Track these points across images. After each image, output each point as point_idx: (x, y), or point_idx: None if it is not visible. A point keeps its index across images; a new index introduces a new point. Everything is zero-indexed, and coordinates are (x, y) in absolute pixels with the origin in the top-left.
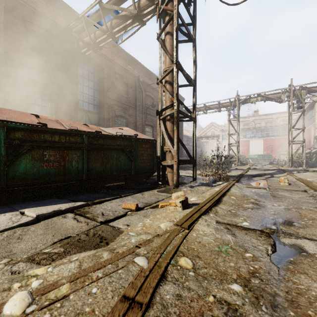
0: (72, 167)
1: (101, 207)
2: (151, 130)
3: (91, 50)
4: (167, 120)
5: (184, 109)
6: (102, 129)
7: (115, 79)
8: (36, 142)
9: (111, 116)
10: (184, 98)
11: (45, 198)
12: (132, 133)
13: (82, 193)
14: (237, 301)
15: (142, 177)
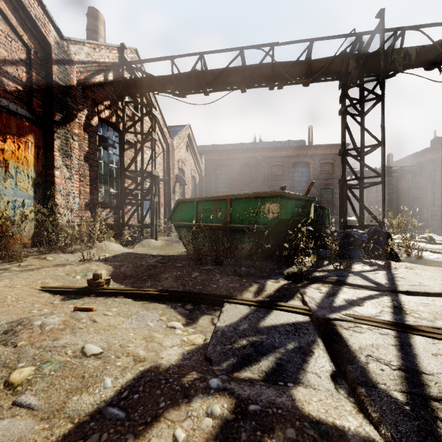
0: None
1: None
2: None
3: None
4: None
5: None
6: None
7: None
8: None
9: None
10: None
11: None
12: None
13: None
14: None
15: None
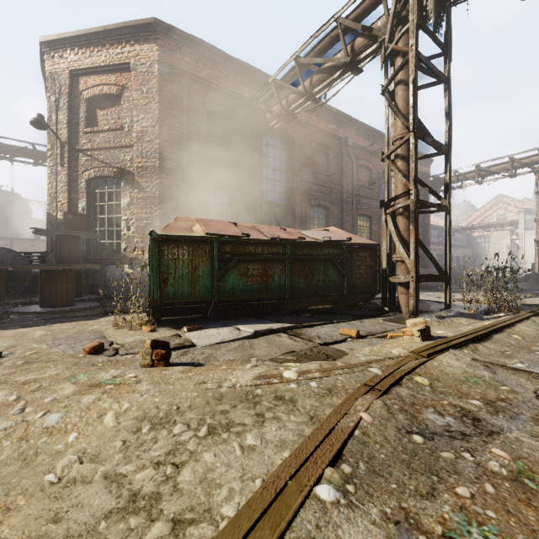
0: (274, 283)
1: (314, 331)
2: (367, 223)
3: (281, 121)
4: (398, 214)
5: (432, 179)
6: (302, 232)
7: (310, 151)
8: (242, 255)
9: (304, 207)
10: (431, 159)
11: (246, 318)
12: (344, 236)
13: (283, 316)
14: (473, 408)
15: (358, 299)
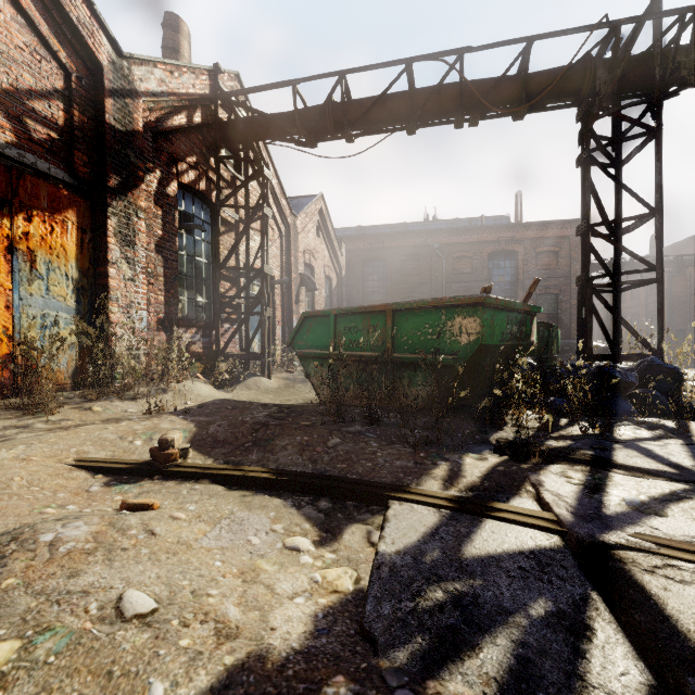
0: None
1: None
2: None
3: None
4: None
5: None
6: None
7: None
8: None
9: None
10: None
11: None
12: None
13: None
14: None
15: None
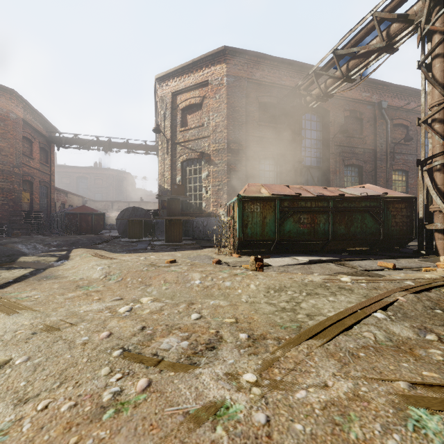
0: (319, 228)
1: (355, 263)
2: (403, 177)
3: (320, 101)
4: (435, 171)
5: None
6: (341, 190)
7: (344, 119)
8: (296, 208)
9: (338, 168)
10: None
11: (298, 253)
12: (379, 191)
13: (326, 253)
14: None
15: (393, 244)
